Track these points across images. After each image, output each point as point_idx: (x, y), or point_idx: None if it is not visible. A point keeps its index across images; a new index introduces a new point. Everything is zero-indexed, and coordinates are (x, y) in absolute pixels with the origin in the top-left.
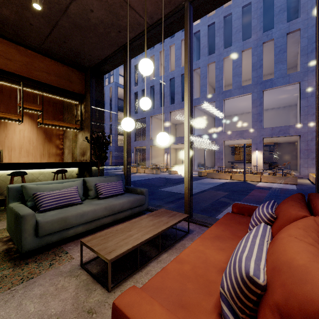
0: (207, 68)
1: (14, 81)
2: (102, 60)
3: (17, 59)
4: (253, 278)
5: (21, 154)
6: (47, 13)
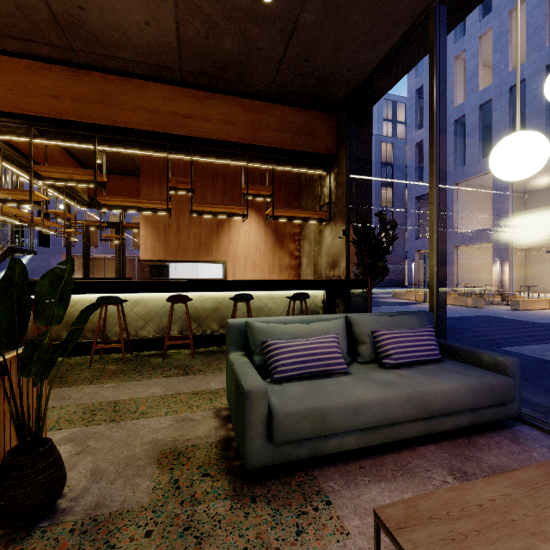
0: None
1: (237, 157)
2: (373, 71)
3: (241, 120)
4: None
5: (246, 268)
6: (281, 10)
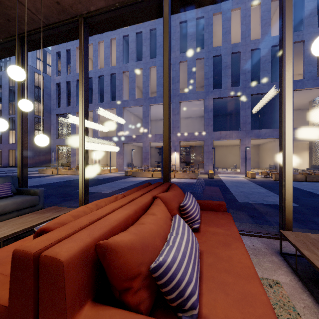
0: (135, 72)
1: None
2: None
3: None
4: (35, 229)
5: None
6: None
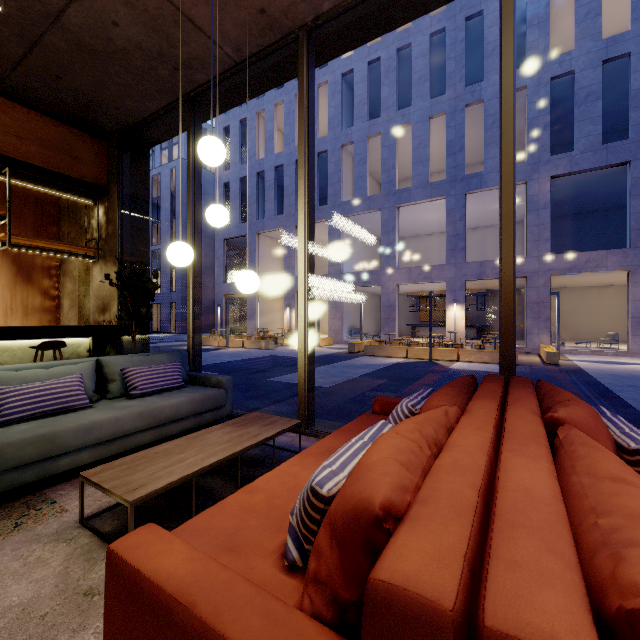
0: (366, 143)
1: None
2: (144, 120)
3: None
4: (315, 488)
5: None
6: (16, 17)
